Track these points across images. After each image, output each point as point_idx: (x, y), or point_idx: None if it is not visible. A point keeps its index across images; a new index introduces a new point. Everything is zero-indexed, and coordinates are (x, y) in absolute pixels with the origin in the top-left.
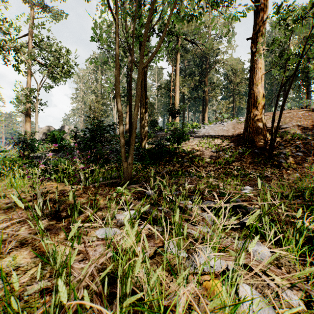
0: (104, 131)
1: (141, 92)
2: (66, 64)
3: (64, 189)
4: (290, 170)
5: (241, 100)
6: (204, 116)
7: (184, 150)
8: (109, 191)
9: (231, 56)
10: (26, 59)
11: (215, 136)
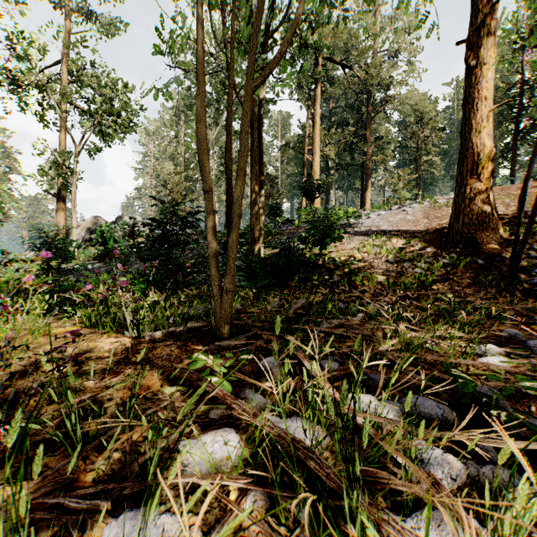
0: (184, 224)
1: (252, 152)
2: (124, 110)
3: (88, 346)
4: None
5: (431, 168)
6: (364, 196)
7: (334, 260)
8: (182, 352)
9: (414, 88)
10: (56, 102)
11: (392, 233)
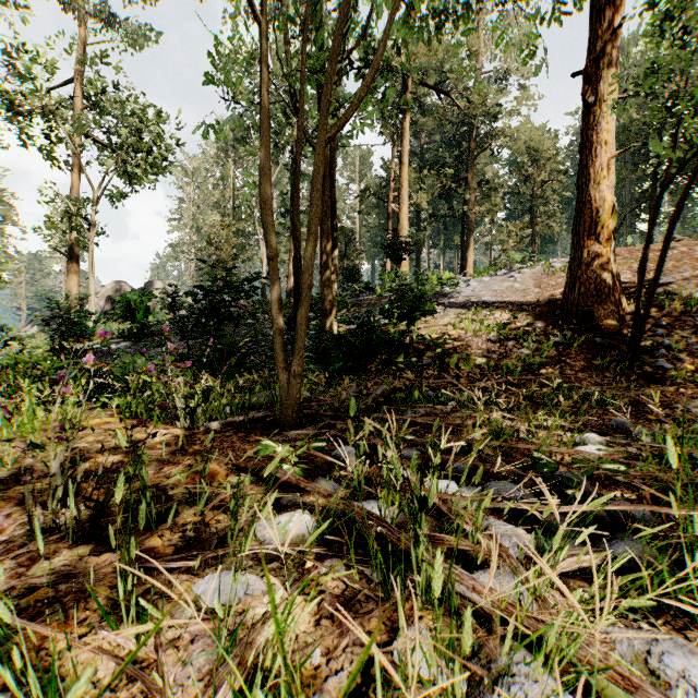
0: (238, 293)
1: (323, 203)
2: (156, 144)
3: (135, 437)
4: (685, 388)
5: (550, 221)
6: (465, 257)
7: (424, 338)
8: (245, 443)
9: (528, 120)
10: (68, 133)
11: (496, 304)
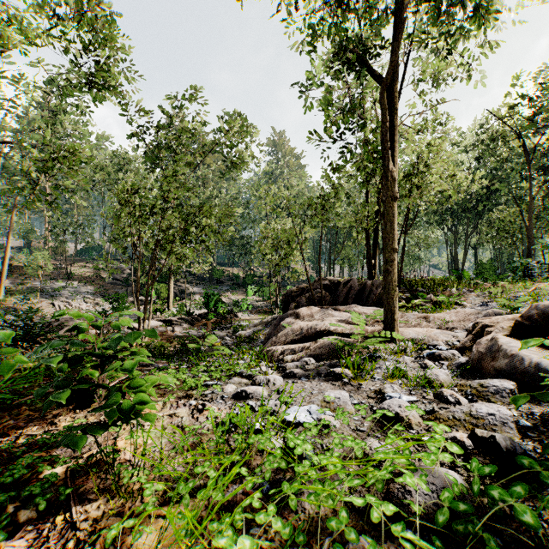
0: None
1: None
2: None
3: None
4: None
5: None
6: None
7: None
8: None
9: None
10: None
11: (15, 247)
